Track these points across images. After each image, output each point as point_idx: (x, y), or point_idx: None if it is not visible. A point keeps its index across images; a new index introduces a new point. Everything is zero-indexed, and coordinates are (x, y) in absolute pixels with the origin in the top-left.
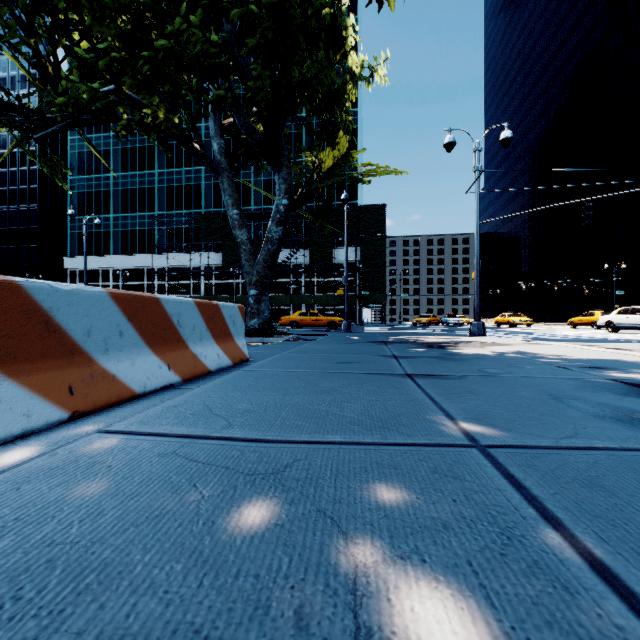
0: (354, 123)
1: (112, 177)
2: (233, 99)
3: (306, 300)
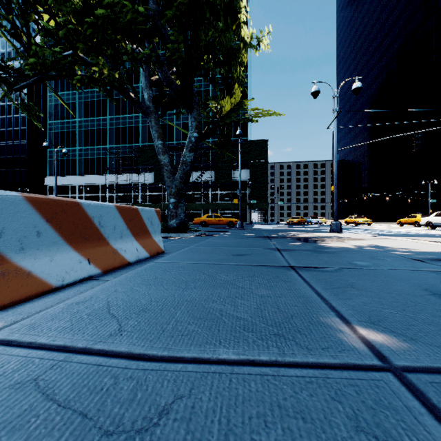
0: (245, 83)
1: (77, 121)
2: (157, 59)
3: (212, 206)
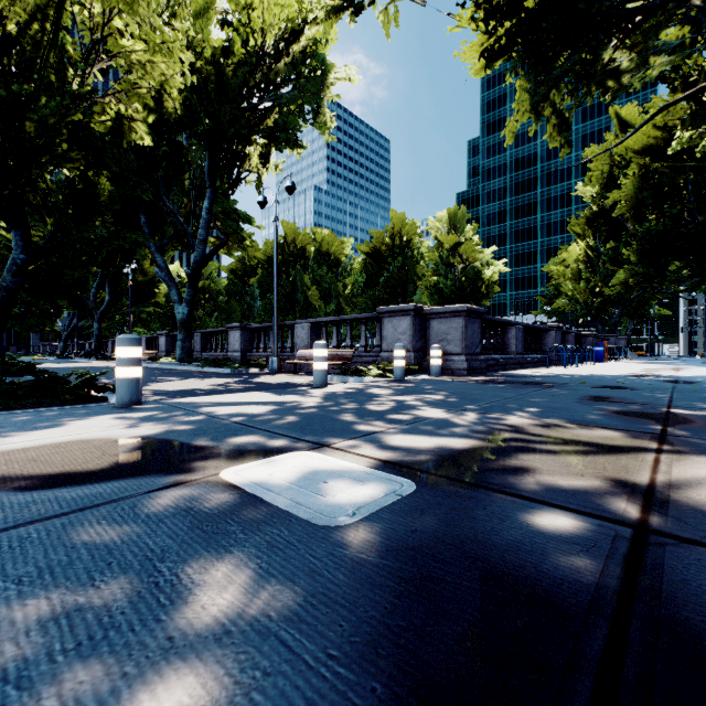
0: None
1: None
2: None
3: None
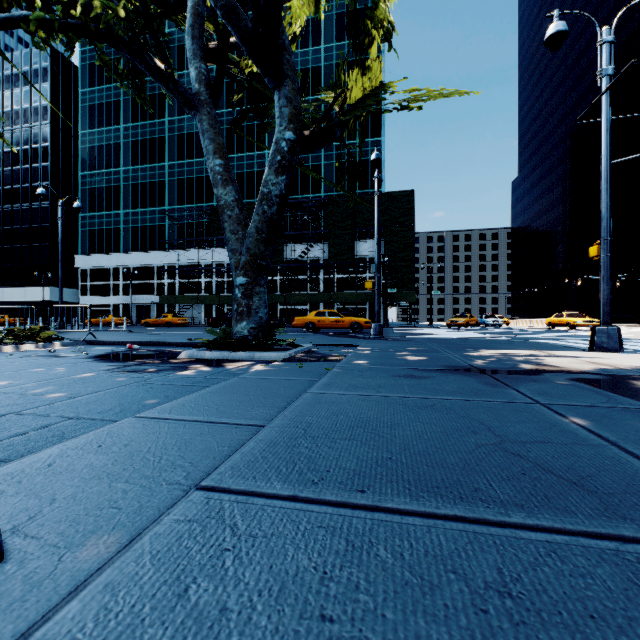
0: None
1: (122, 171)
2: None
3: (325, 299)
